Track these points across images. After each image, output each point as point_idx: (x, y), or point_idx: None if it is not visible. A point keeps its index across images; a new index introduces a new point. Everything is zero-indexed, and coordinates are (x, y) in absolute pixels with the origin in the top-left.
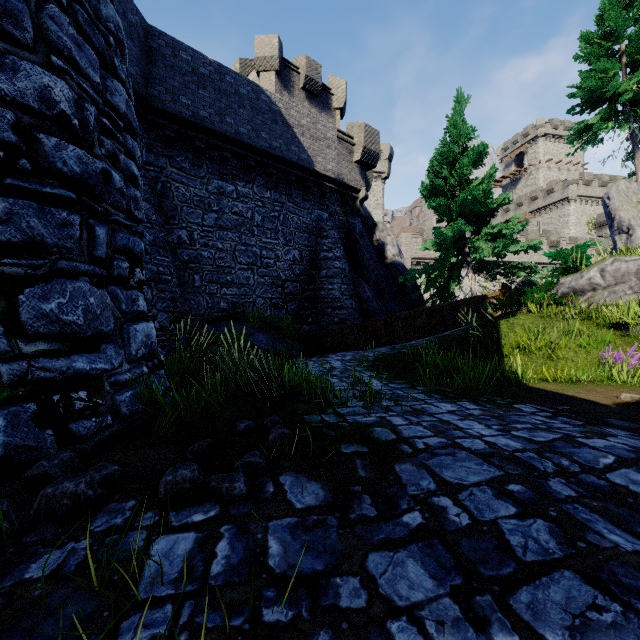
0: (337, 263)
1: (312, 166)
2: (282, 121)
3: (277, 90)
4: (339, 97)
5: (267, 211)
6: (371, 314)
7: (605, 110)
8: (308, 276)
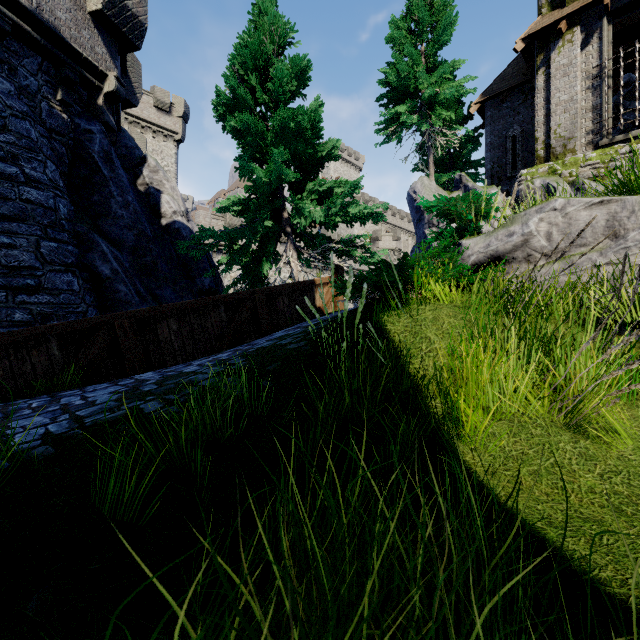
0: (31, 191)
1: None
2: None
3: None
4: None
5: None
6: (122, 306)
7: (410, 103)
8: None
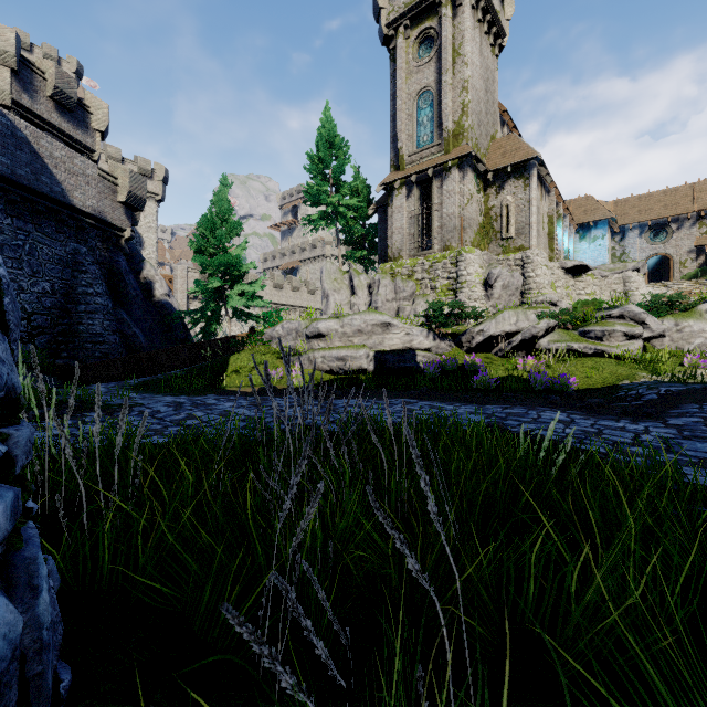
0: (99, 299)
1: (68, 200)
2: (29, 149)
3: (13, 90)
4: (100, 119)
5: (8, 238)
6: (137, 349)
7: (322, 212)
8: (62, 310)
